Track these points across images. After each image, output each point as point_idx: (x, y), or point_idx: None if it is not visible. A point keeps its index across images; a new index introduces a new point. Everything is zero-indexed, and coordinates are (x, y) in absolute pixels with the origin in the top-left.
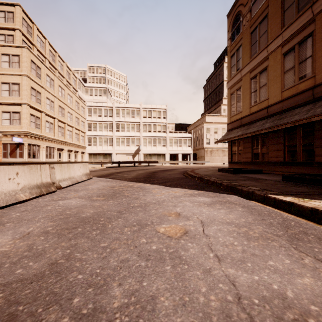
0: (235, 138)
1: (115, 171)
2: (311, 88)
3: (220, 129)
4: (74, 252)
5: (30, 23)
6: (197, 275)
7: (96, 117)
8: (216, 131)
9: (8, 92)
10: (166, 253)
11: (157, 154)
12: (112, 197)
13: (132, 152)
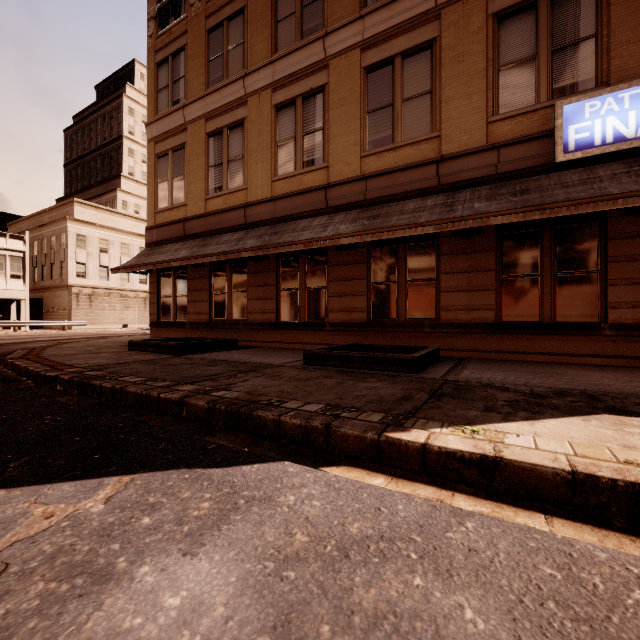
0: (174, 262)
1: None
2: (323, 188)
3: (115, 243)
4: None
5: None
6: None
7: None
8: (104, 246)
9: None
10: None
11: None
12: None
13: None
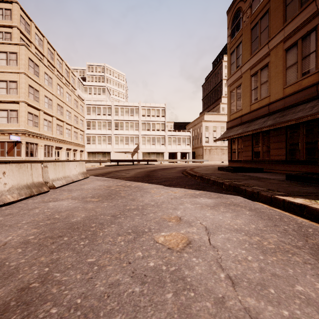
0: (235, 136)
1: (113, 170)
2: (315, 84)
3: (218, 127)
4: (53, 271)
5: (28, 21)
6: (207, 309)
7: (95, 116)
8: (214, 129)
9: (6, 90)
10: (167, 273)
11: (156, 152)
12: (107, 199)
13: (130, 150)
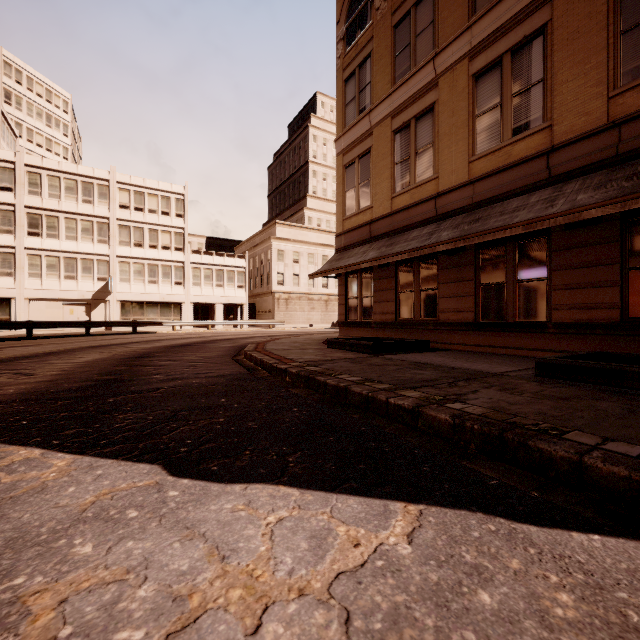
0: (364, 264)
1: None
2: (543, 154)
3: (304, 254)
4: None
5: None
6: None
7: None
8: (296, 257)
9: None
10: None
11: (160, 303)
12: None
13: (83, 296)
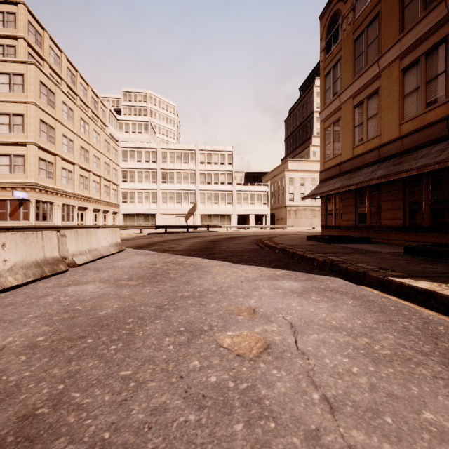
0: (331, 191)
1: (159, 240)
2: (444, 119)
3: (308, 179)
4: (70, 389)
5: (40, 29)
6: (295, 448)
7: (134, 164)
8: (302, 182)
9: (8, 126)
10: (235, 393)
11: (219, 215)
12: (150, 281)
13: (184, 212)
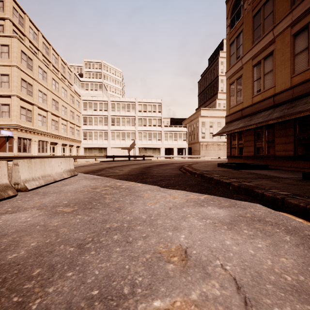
0: (236, 130)
1: (107, 166)
2: None
3: (215, 123)
4: None
5: (22, 13)
6: None
7: (92, 112)
8: (211, 125)
9: None
10: None
11: (152, 148)
12: (85, 208)
13: (127, 146)
